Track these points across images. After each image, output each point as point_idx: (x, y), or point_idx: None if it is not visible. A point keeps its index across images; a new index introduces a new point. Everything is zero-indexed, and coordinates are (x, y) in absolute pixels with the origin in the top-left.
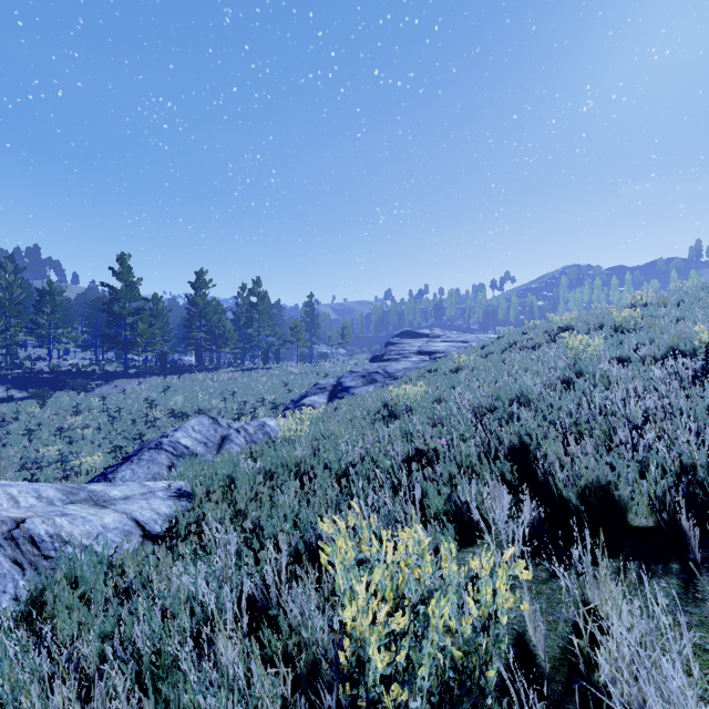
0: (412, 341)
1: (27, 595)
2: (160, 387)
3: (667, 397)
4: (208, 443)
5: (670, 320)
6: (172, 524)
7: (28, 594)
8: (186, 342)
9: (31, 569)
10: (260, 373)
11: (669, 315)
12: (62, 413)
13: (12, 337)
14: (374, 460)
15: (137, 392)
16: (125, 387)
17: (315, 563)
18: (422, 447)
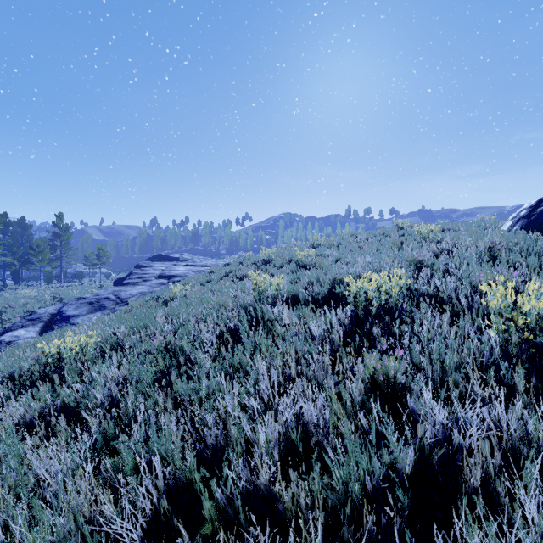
0: (161, 264)
1: None
2: None
3: (318, 377)
4: None
5: (332, 260)
6: None
7: None
8: None
9: None
10: None
11: (332, 254)
12: None
13: None
14: None
15: None
16: None
17: None
18: None
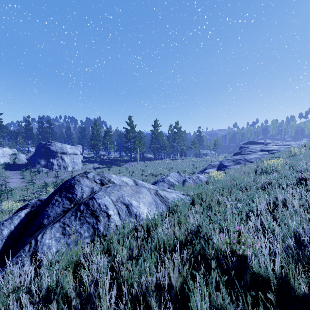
0: (255, 146)
1: (172, 207)
2: (143, 165)
3: None
4: (179, 182)
5: None
6: (192, 200)
7: (164, 210)
8: (149, 149)
9: (164, 203)
10: (180, 161)
11: None
12: (115, 173)
13: (98, 147)
14: (279, 182)
15: (136, 167)
16: (132, 165)
17: (275, 208)
18: (305, 177)
